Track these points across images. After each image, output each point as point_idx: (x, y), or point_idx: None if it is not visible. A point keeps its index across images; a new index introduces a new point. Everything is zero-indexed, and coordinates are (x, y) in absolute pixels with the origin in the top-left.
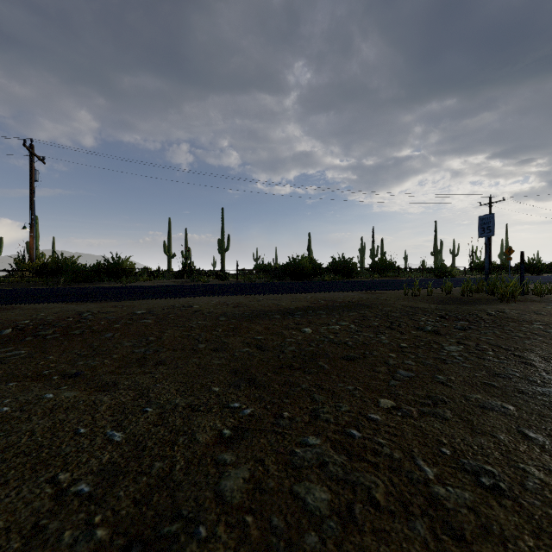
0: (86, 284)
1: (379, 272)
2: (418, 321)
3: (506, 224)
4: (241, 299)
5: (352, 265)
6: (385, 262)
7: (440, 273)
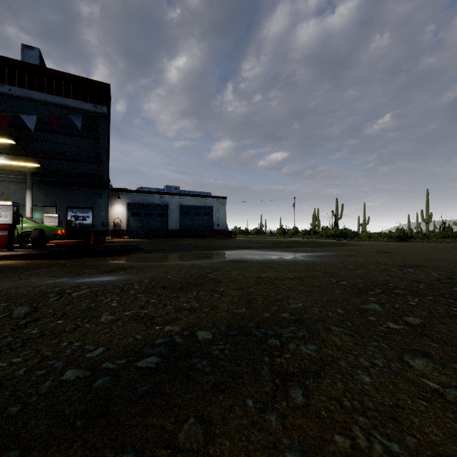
0: None
1: None
2: None
3: None
4: None
5: None
6: None
7: None
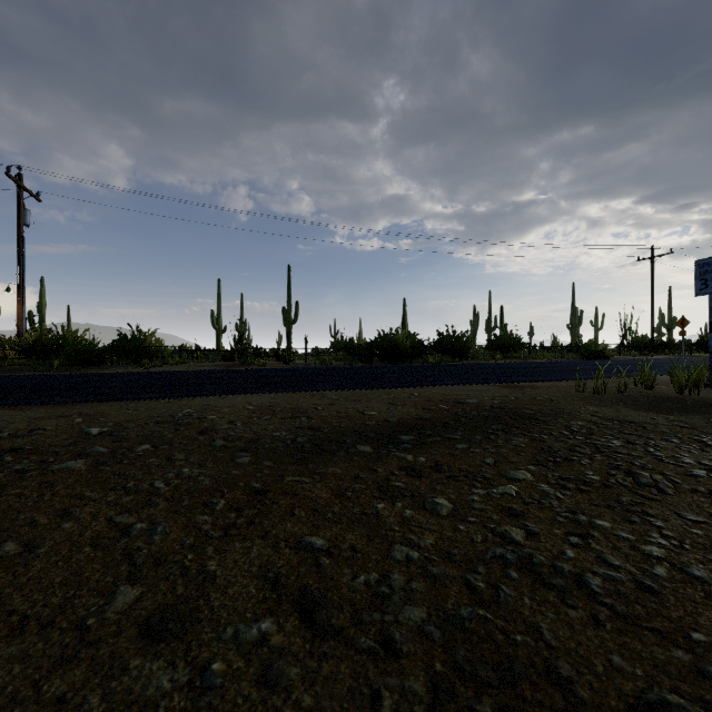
0: (93, 368)
1: (501, 351)
2: (682, 465)
3: (669, 287)
4: (302, 399)
5: (466, 341)
6: (510, 338)
7: (588, 353)
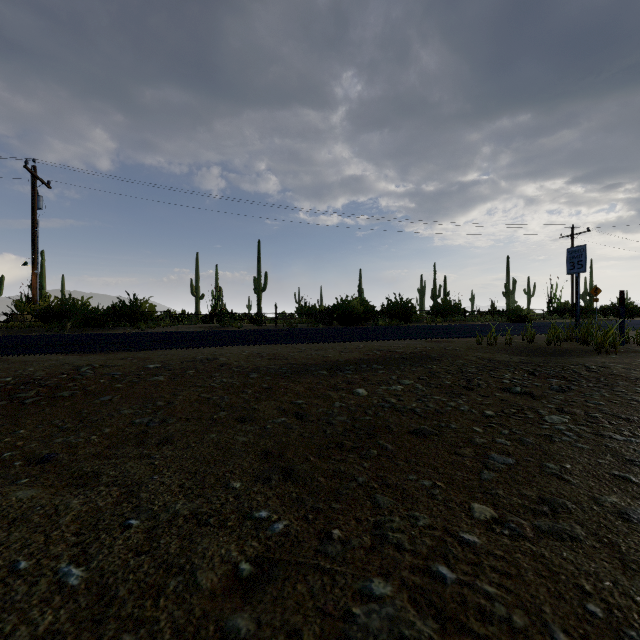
0: (98, 329)
1: (442, 315)
2: (501, 378)
3: (591, 260)
4: (279, 349)
5: (411, 307)
6: (449, 304)
7: (514, 317)
